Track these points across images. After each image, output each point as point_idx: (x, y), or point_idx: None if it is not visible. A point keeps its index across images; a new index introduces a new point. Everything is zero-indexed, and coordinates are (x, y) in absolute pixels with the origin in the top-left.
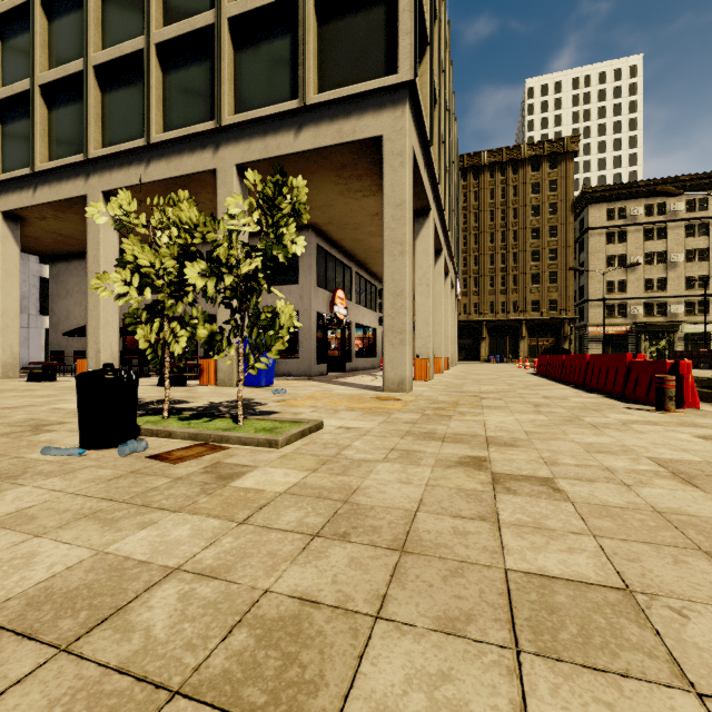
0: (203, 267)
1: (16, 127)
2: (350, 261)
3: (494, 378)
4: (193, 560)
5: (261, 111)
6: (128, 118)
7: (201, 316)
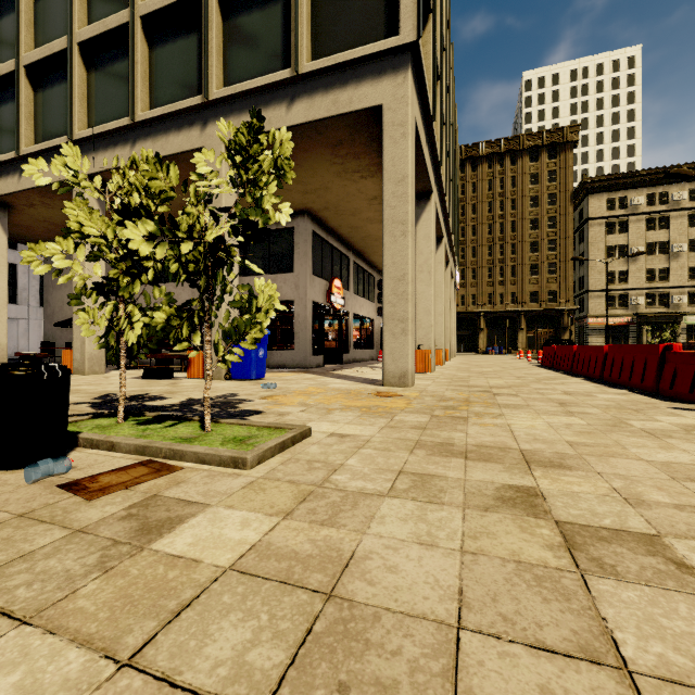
0: (150, 229)
1: (2, 111)
2: (348, 250)
3: (499, 371)
4: None
5: (251, 83)
6: (114, 97)
7: (165, 298)
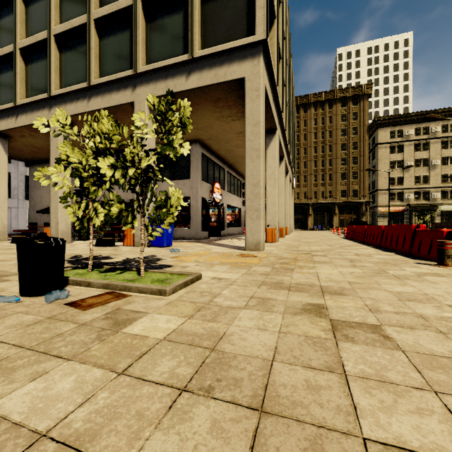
0: (111, 161)
1: (4, 76)
2: (224, 164)
3: (319, 241)
4: (63, 422)
5: (164, 62)
6: (76, 69)
7: (116, 198)
